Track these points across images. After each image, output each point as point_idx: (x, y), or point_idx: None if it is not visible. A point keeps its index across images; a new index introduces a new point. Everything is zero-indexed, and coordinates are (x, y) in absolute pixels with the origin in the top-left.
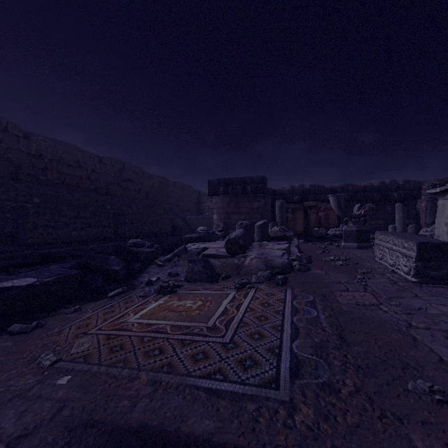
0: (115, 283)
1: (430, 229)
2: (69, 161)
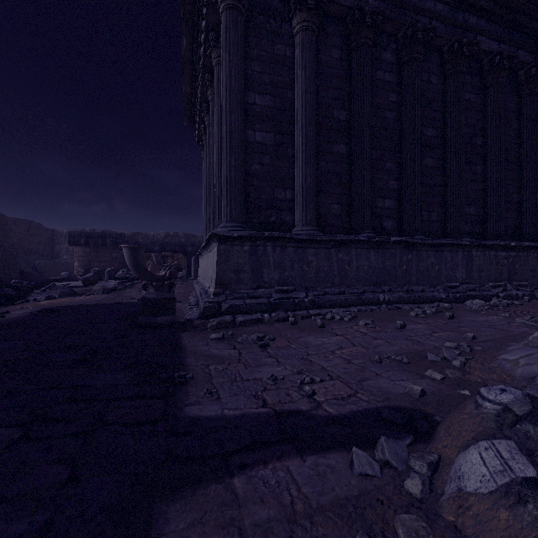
0: (12, 301)
1: None
2: None
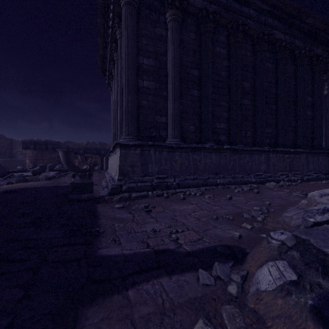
0: None
1: None
2: None
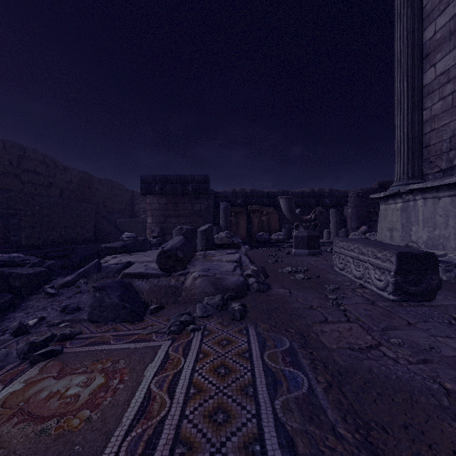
0: None
1: (358, 233)
2: None
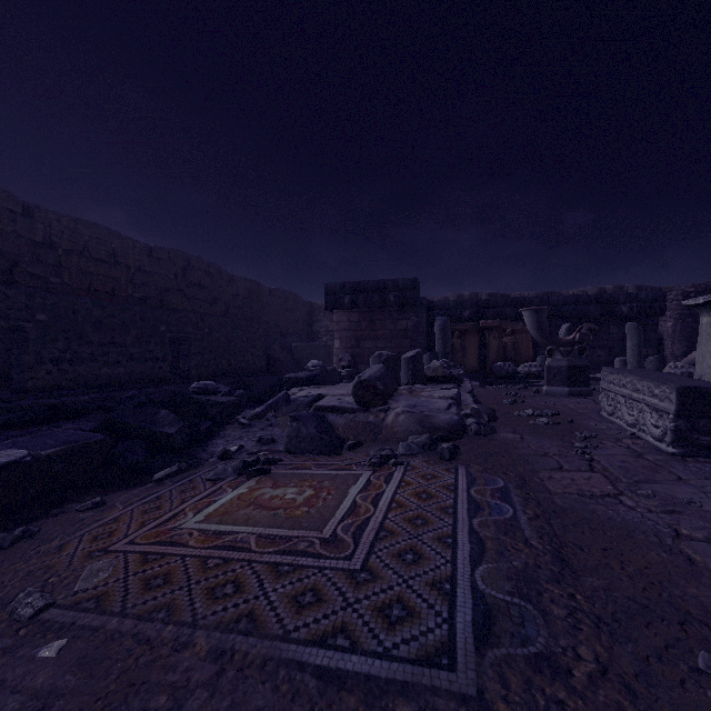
0: (168, 455)
1: (682, 365)
2: (99, 253)
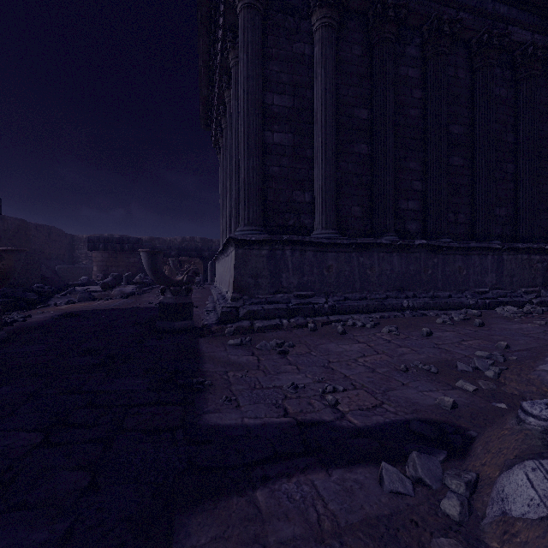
0: (34, 305)
1: None
2: None
